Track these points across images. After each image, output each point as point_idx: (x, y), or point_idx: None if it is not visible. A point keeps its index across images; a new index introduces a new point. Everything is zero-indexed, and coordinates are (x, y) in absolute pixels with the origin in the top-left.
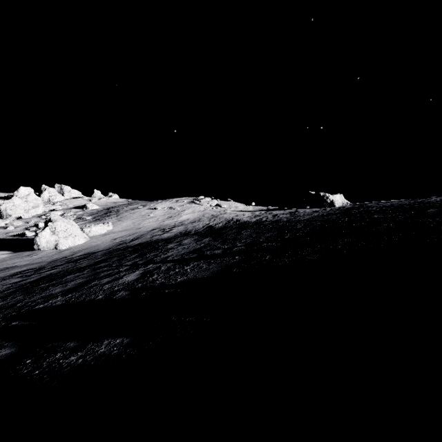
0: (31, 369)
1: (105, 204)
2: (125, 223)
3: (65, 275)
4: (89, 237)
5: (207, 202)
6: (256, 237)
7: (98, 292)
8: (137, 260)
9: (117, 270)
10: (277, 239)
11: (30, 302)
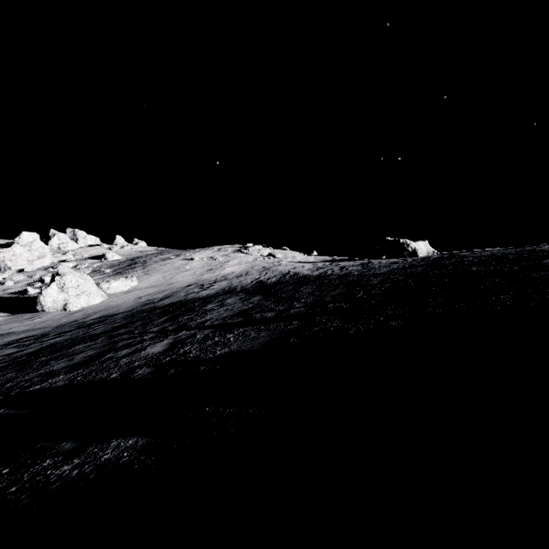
0: (6, 484)
1: (129, 253)
2: (153, 277)
3: (73, 344)
4: (107, 296)
5: (257, 251)
6: (319, 295)
7: (112, 368)
8: (167, 325)
9: (139, 338)
10: (346, 298)
11: (23, 382)
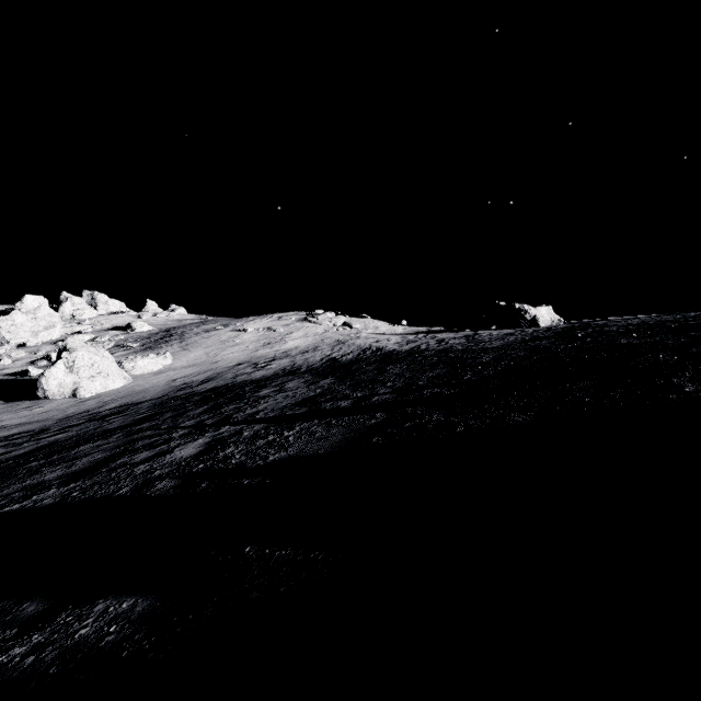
0: None
1: (163, 322)
2: (193, 354)
3: (77, 444)
4: (132, 378)
5: (329, 320)
6: (412, 377)
7: (123, 480)
8: (205, 418)
9: (166, 436)
10: (449, 381)
11: None
